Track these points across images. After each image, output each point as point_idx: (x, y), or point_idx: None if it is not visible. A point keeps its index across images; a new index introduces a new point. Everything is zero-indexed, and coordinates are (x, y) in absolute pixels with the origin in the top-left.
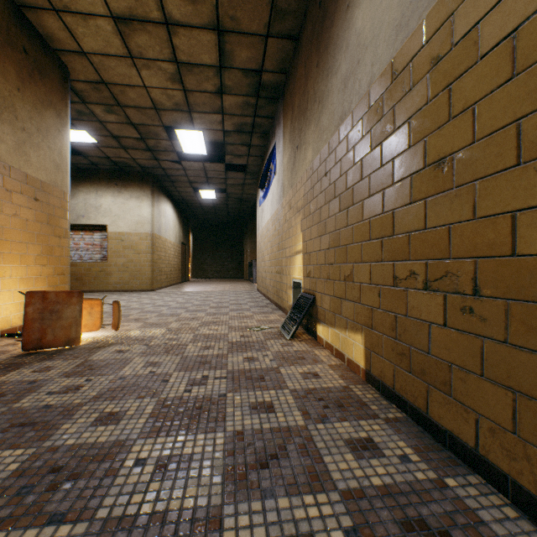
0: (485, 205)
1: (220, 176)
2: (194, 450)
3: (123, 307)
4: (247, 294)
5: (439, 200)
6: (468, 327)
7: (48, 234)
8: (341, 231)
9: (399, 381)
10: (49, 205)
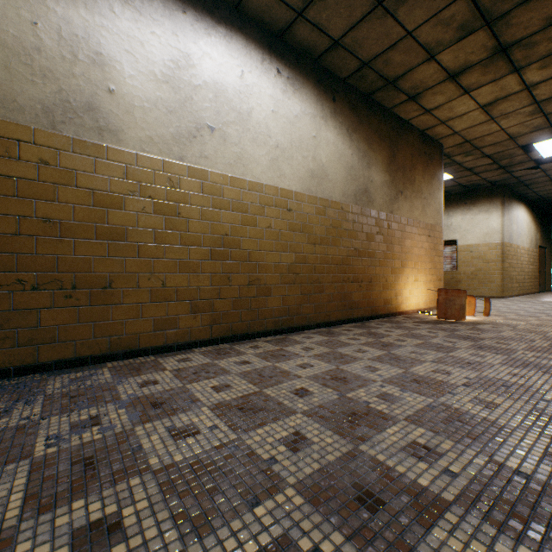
0: None
1: None
2: None
3: (479, 307)
4: None
5: None
6: None
7: (433, 255)
8: None
9: None
10: (434, 238)
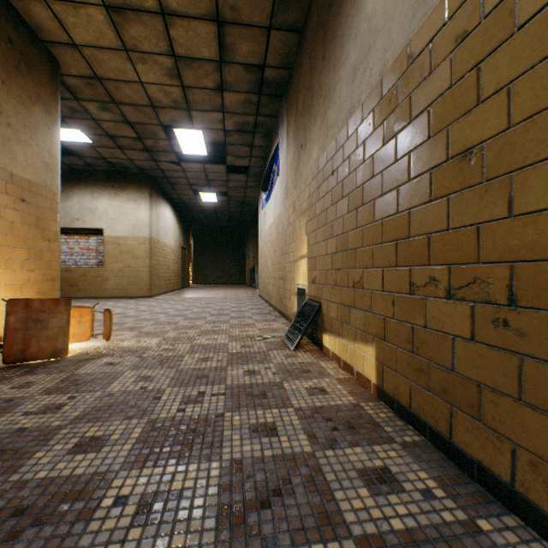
0: (524, 201)
1: (221, 178)
2: (184, 485)
3: (119, 315)
4: (249, 300)
5: (465, 196)
6: (502, 342)
7: (36, 237)
8: (349, 233)
9: (417, 400)
10: (38, 207)
